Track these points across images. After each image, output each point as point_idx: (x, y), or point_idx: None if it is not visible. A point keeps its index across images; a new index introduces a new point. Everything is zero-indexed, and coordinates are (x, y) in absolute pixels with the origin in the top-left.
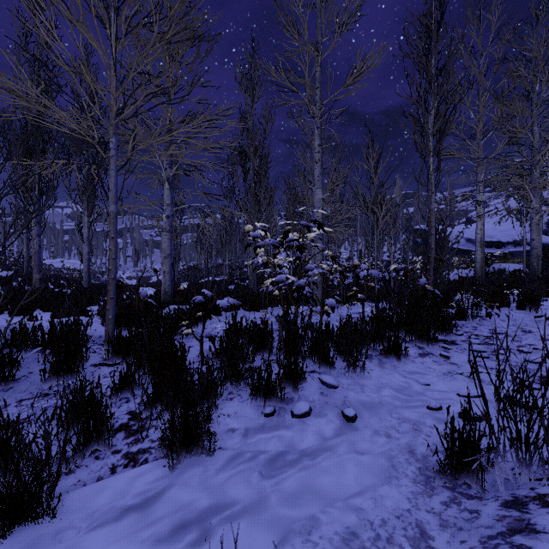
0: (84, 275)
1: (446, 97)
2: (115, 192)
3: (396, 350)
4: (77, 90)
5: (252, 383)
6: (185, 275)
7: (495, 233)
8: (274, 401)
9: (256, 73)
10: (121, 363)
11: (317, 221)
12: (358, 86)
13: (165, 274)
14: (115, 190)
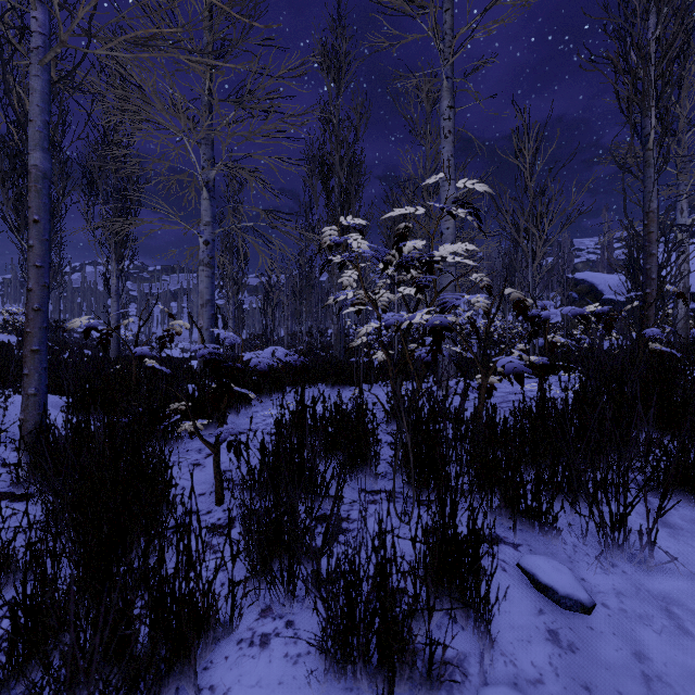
0: (112, 342)
1: (681, 8)
2: (42, 125)
3: (689, 478)
4: (101, 90)
5: (327, 619)
6: (252, 346)
7: (691, 281)
8: (405, 681)
9: (344, 45)
10: (38, 494)
11: (467, 202)
12: (518, 1)
13: (203, 332)
14: (42, 122)
